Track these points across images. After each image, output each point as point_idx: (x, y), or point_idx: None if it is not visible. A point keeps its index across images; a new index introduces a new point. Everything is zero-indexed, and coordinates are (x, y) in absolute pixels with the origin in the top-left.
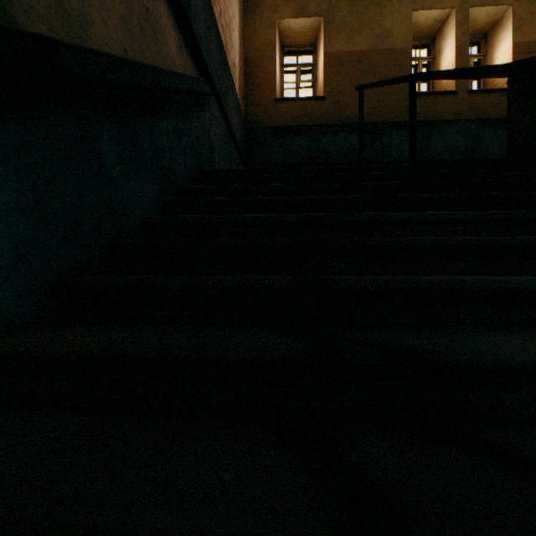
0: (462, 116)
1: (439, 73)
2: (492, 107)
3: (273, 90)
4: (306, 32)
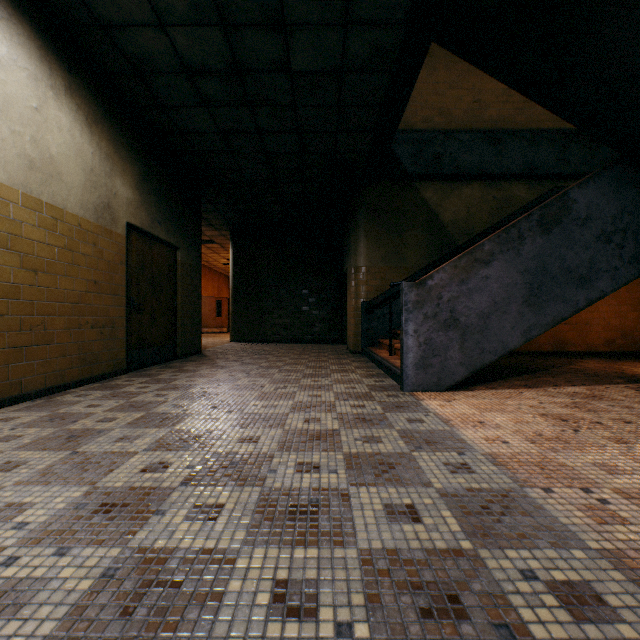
0: None
1: None
2: None
3: None
4: None
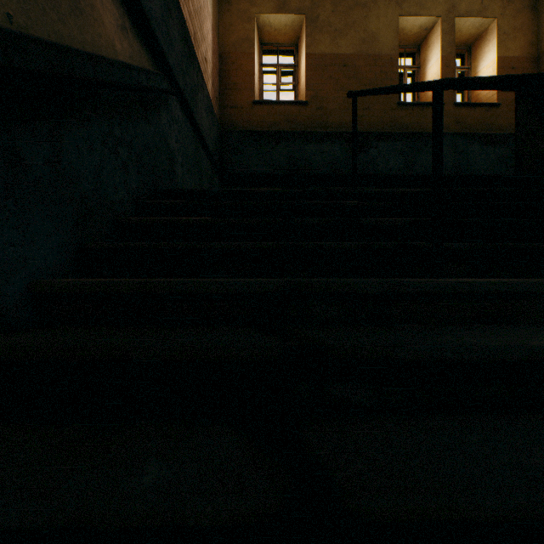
0: (448, 130)
1: (495, 79)
2: (478, 122)
3: (251, 91)
4: (288, 30)
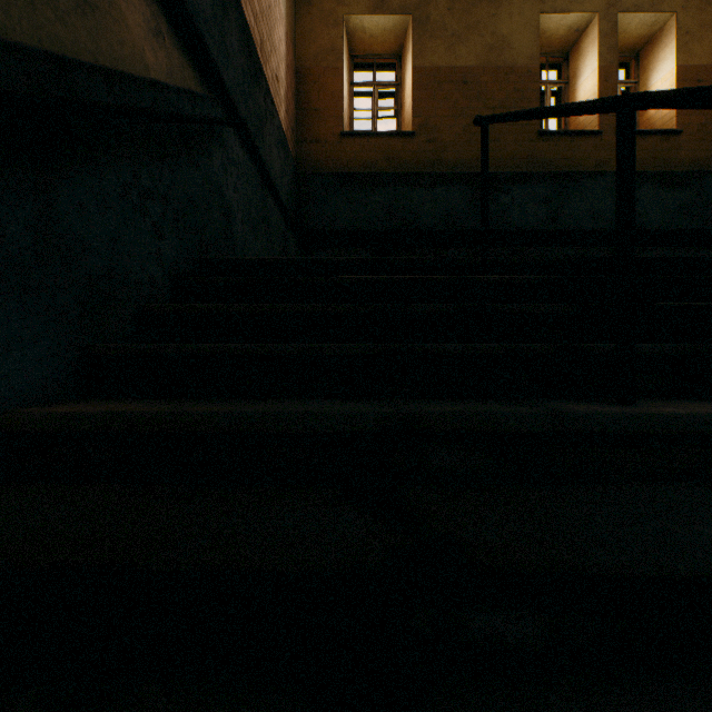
0: (608, 168)
1: None
2: (650, 156)
3: (338, 120)
4: (388, 36)
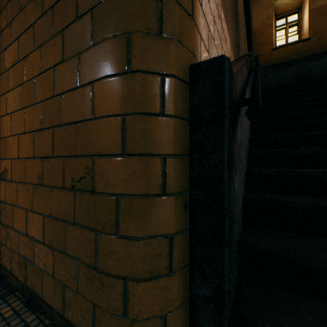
0: None
1: None
2: None
3: (270, 44)
4: (294, 1)
